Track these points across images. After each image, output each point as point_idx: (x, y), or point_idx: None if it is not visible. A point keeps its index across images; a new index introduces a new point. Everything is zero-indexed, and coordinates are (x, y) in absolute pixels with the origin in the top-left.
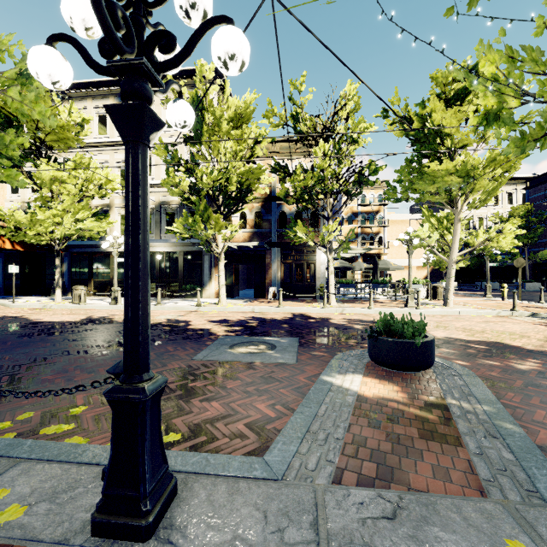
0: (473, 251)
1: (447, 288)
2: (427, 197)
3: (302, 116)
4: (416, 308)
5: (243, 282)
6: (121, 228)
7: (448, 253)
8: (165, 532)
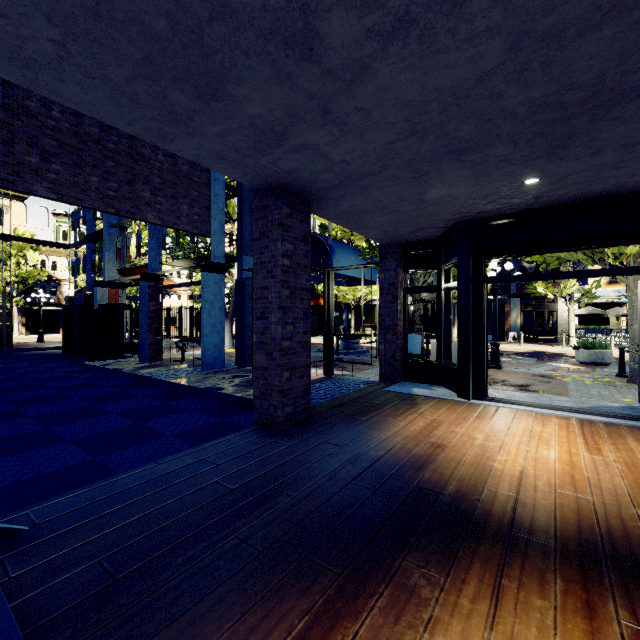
0: None
1: None
2: None
3: None
4: None
5: None
6: None
7: None
8: (503, 370)
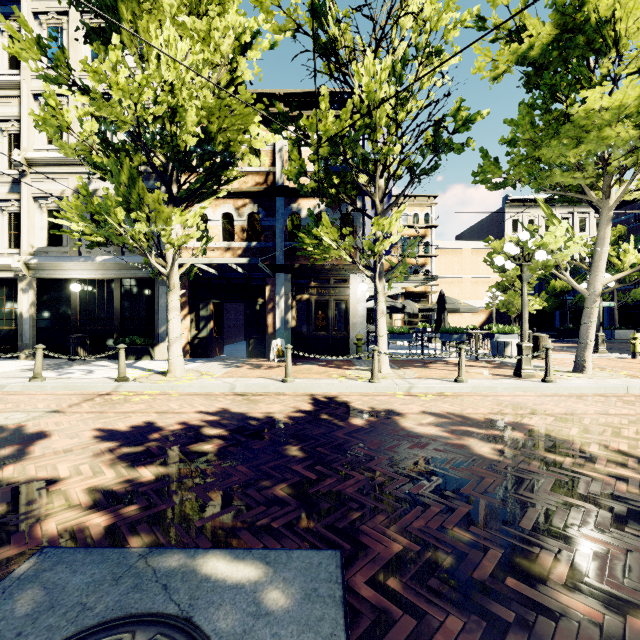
0: (549, 289)
1: (583, 341)
2: (558, 176)
3: (330, 4)
4: (545, 379)
5: (237, 331)
6: (10, 237)
7: (519, 291)
8: None
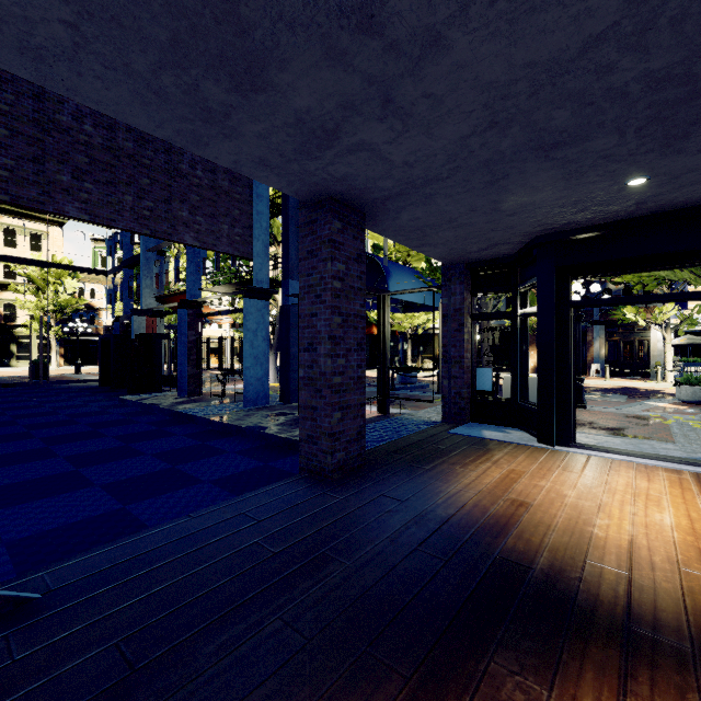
0: None
1: None
2: None
3: None
4: None
5: None
6: None
7: None
8: (588, 409)
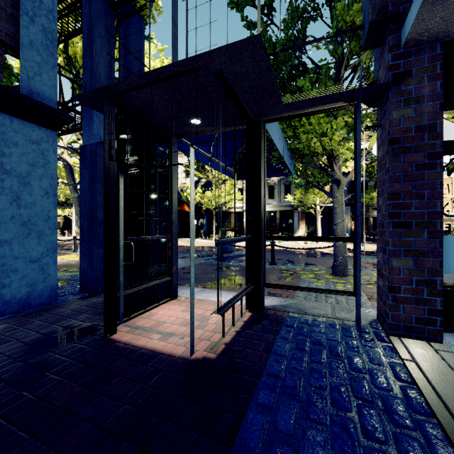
0: None
1: None
2: None
3: None
4: None
5: None
6: None
7: None
8: None
